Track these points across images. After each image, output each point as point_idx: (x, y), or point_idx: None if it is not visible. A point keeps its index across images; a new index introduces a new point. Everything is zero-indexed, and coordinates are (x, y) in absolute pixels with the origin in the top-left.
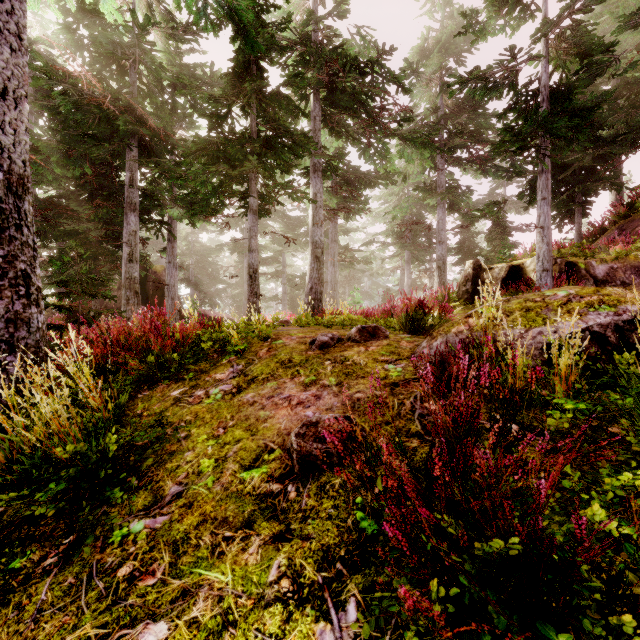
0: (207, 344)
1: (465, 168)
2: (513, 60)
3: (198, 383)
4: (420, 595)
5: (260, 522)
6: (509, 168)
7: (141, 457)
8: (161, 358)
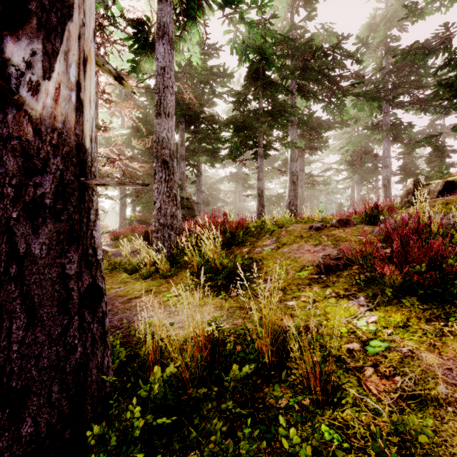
0: (251, 229)
1: (407, 109)
2: (447, 31)
3: (255, 246)
4: (392, 265)
5: (314, 284)
6: (446, 105)
7: (250, 267)
8: (236, 233)
